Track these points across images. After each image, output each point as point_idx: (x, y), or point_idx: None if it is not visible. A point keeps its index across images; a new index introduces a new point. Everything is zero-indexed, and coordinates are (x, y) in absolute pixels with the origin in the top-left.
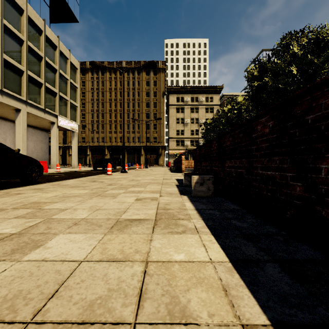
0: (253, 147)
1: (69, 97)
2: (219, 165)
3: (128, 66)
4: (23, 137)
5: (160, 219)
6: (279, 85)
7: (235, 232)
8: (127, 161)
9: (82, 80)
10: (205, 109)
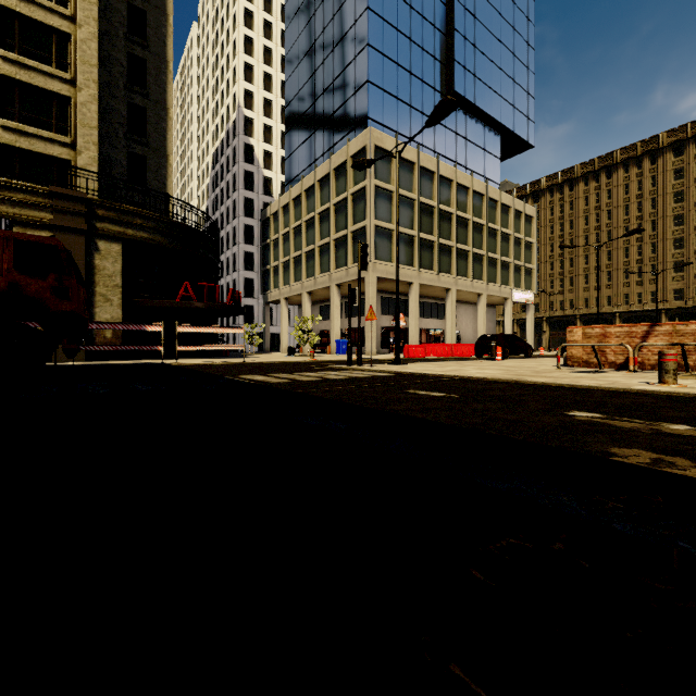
0: None
1: (523, 261)
2: None
3: (627, 156)
4: (484, 321)
5: None
6: None
7: None
8: None
9: None
10: None
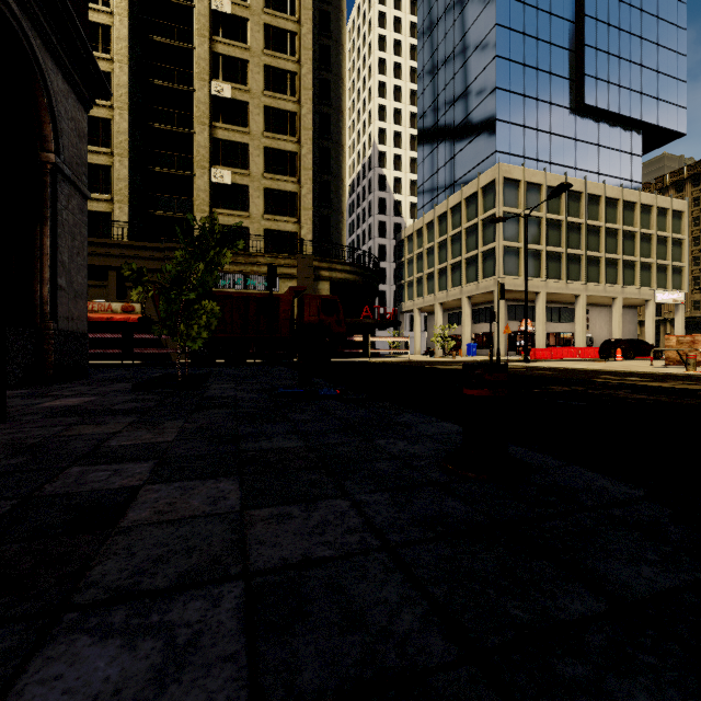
0: None
1: (669, 260)
2: None
3: None
4: (619, 324)
5: None
6: None
7: None
8: None
9: (693, 196)
10: None
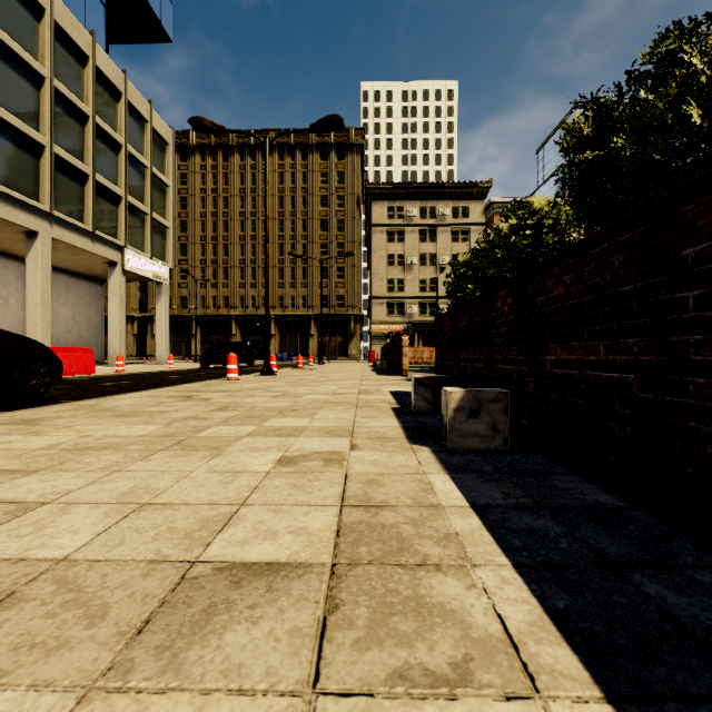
0: (684, 294)
1: (149, 206)
2: (520, 357)
3: (282, 140)
4: (43, 295)
5: (352, 568)
6: (653, 155)
7: (710, 676)
8: (280, 348)
9: (181, 172)
10: (451, 233)
